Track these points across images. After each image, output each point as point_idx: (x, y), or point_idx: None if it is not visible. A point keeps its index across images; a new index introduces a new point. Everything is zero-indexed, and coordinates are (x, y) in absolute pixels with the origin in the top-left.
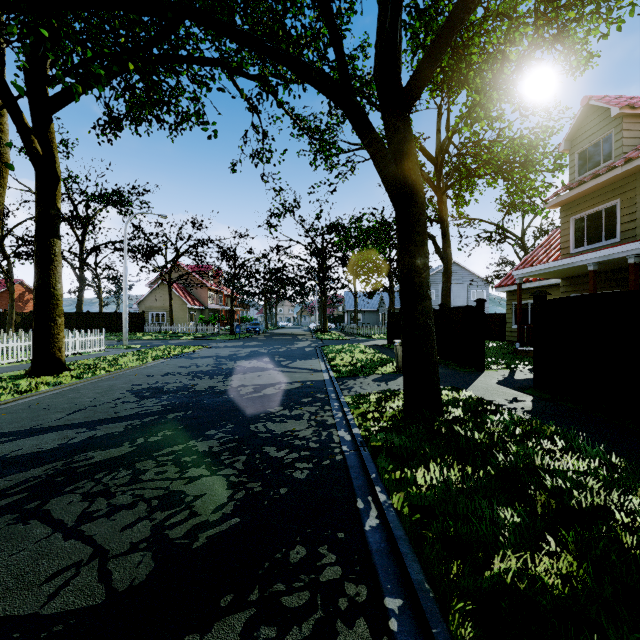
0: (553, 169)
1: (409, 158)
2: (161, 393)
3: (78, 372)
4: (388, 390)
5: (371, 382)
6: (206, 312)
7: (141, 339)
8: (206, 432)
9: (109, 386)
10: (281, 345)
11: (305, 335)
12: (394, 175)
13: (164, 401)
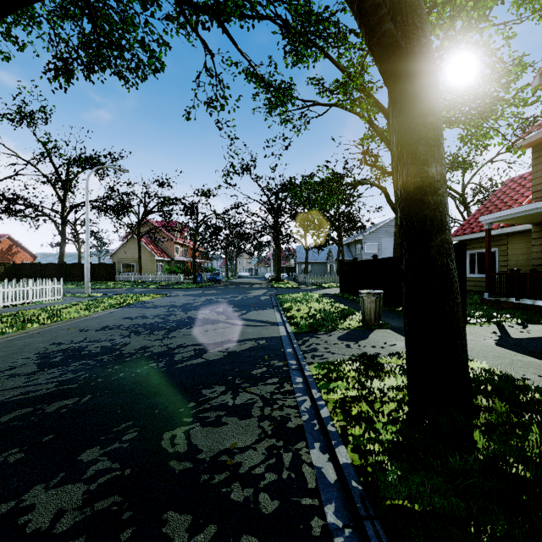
0: (531, 102)
1: (416, 11)
2: (74, 358)
3: (6, 325)
4: (364, 355)
5: (338, 341)
6: (173, 263)
7: (109, 287)
8: (80, 454)
9: (22, 346)
10: (237, 293)
11: (261, 284)
12: (393, 36)
13: (67, 373)
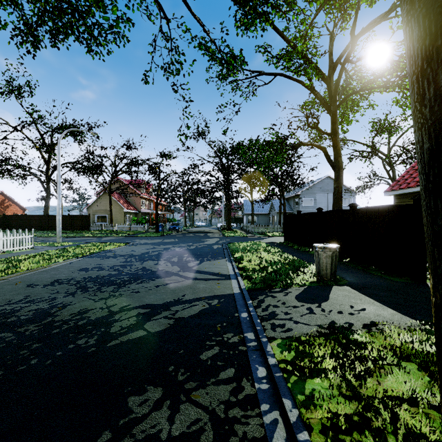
0: None
1: None
2: None
3: None
4: (334, 327)
5: (297, 303)
6: (139, 215)
7: (82, 236)
8: None
9: None
10: (193, 242)
11: (214, 233)
12: None
13: None
